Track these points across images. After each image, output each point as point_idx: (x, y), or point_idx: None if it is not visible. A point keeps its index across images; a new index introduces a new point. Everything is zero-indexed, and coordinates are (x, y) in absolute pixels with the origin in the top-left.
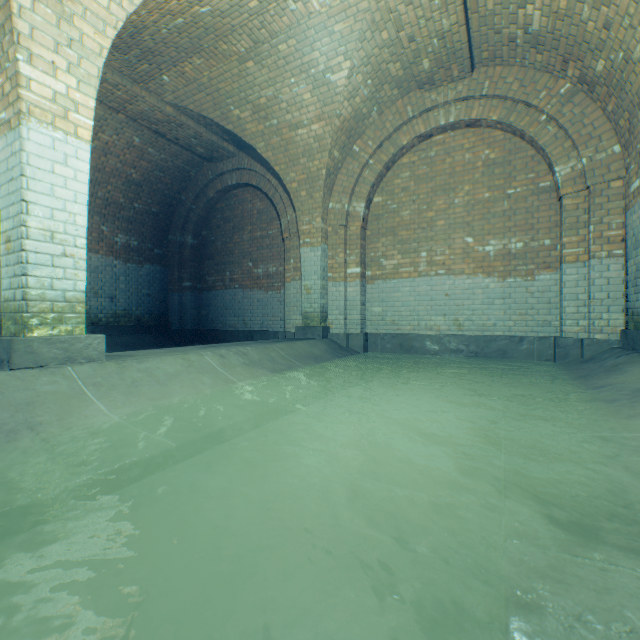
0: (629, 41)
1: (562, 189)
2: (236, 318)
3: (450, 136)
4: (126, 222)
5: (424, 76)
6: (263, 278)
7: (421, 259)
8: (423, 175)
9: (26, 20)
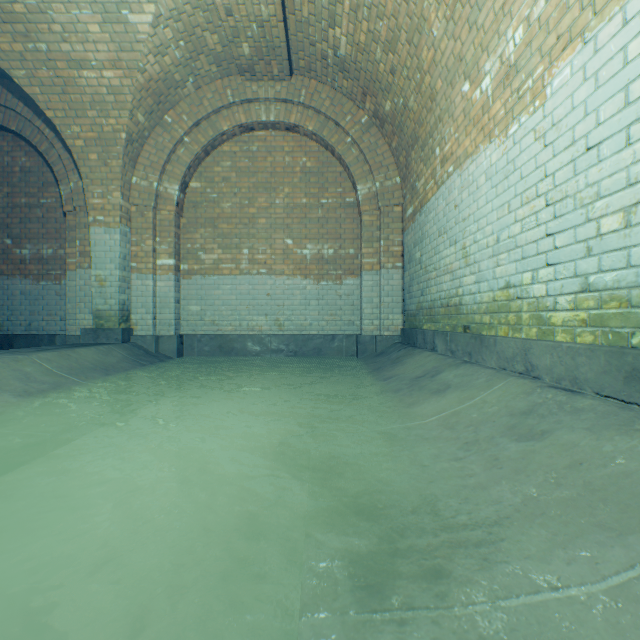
0: (407, 90)
1: (363, 206)
2: None
3: (272, 135)
4: None
5: (245, 62)
6: (32, 262)
7: (243, 256)
8: (246, 168)
9: None
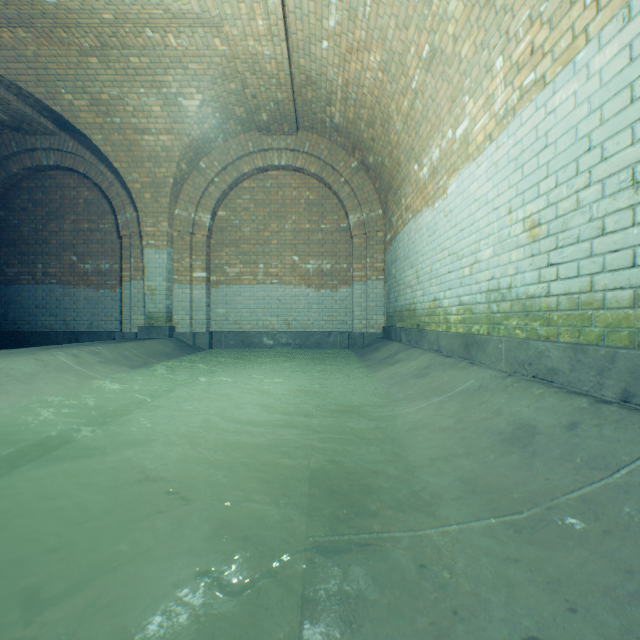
0: (383, 154)
1: (353, 231)
2: (53, 318)
3: (282, 174)
4: None
5: (263, 124)
6: (93, 275)
7: (260, 270)
8: (261, 201)
9: None
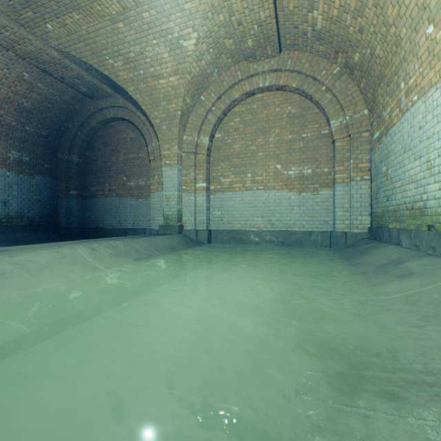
0: (373, 42)
1: (335, 135)
2: (114, 219)
3: (266, 95)
4: (18, 141)
5: (249, 51)
6: (135, 189)
7: (247, 178)
8: (249, 120)
9: None
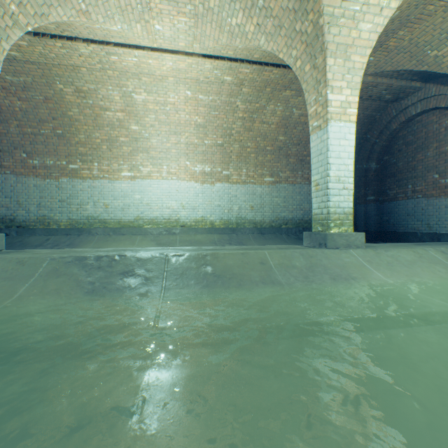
0: None
1: None
2: (418, 222)
3: None
4: None
5: None
6: None
7: None
8: None
9: (330, 72)
